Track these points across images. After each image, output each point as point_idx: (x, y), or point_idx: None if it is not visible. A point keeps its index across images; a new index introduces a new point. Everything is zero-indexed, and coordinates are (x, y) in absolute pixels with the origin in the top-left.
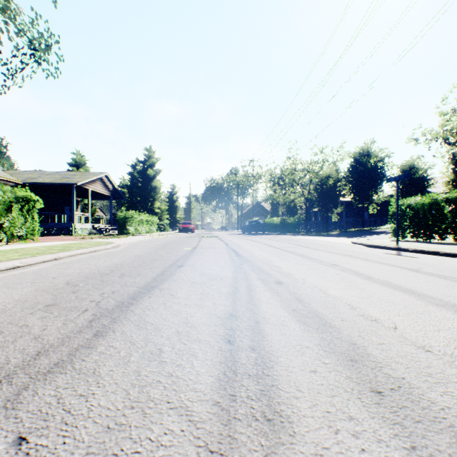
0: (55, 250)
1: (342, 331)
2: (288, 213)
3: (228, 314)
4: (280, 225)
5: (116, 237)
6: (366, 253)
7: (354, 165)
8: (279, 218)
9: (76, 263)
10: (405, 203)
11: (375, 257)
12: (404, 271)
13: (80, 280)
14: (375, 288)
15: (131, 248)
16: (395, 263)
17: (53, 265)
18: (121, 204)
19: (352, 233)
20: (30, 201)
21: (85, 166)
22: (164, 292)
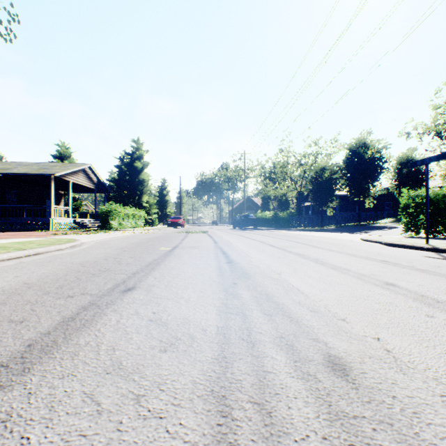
0: None
1: None
2: (280, 208)
3: None
4: (273, 219)
5: (93, 233)
6: (403, 257)
7: (350, 157)
8: (271, 213)
9: None
10: (421, 194)
11: (426, 264)
12: None
13: None
14: None
15: (92, 249)
16: None
17: None
18: (110, 198)
19: (350, 227)
20: None
21: (70, 158)
22: None
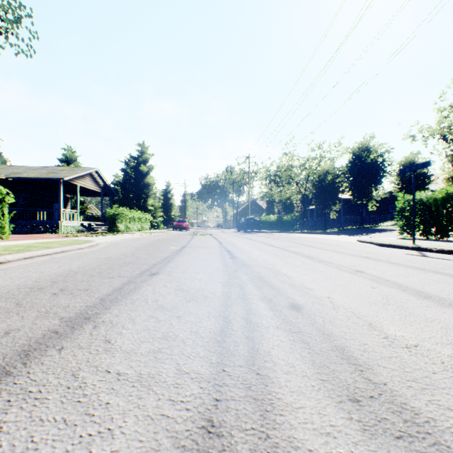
0: (9, 250)
1: None
2: (285, 211)
3: (203, 424)
4: (277, 222)
5: (103, 235)
6: (385, 254)
7: (353, 160)
8: (275, 216)
9: (21, 268)
10: (415, 197)
11: (400, 259)
12: None
13: None
14: None
15: (109, 248)
16: (435, 268)
17: None
18: (115, 201)
19: (352, 230)
20: None
21: (76, 162)
22: (97, 333)
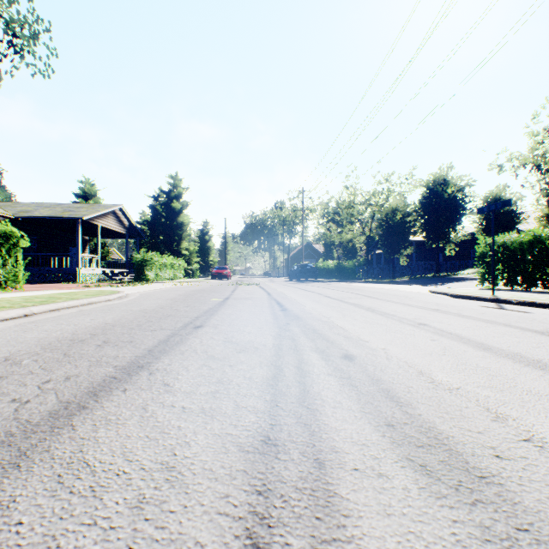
0: (32, 302)
1: (520, 500)
2: (345, 256)
3: (261, 438)
4: (336, 270)
5: (130, 285)
6: (457, 307)
7: (427, 196)
8: (334, 262)
9: (51, 321)
10: (498, 241)
11: (472, 312)
12: (531, 335)
13: (31, 352)
14: (509, 368)
15: (141, 300)
16: (507, 321)
17: (14, 326)
18: (141, 245)
19: (425, 279)
20: (10, 237)
21: (95, 198)
22: (155, 378)
